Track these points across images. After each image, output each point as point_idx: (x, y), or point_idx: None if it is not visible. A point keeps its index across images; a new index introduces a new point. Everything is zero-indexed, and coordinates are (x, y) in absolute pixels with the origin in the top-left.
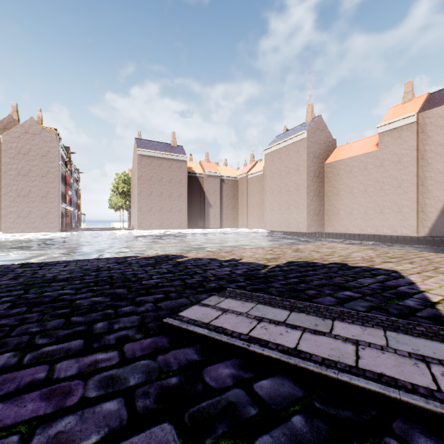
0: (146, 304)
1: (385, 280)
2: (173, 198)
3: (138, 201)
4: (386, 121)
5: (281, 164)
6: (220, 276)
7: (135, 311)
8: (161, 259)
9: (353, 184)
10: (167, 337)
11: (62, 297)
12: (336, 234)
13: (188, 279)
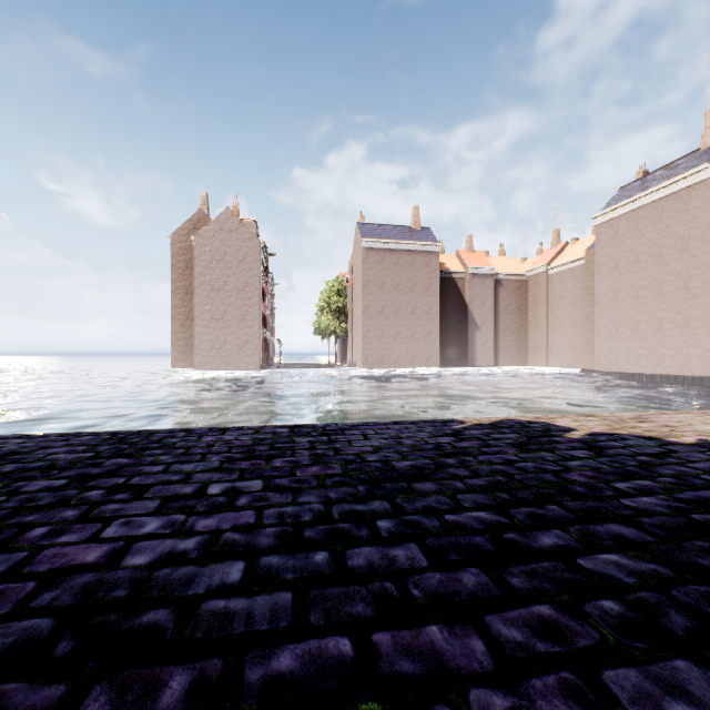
0: None
1: None
2: (417, 315)
3: (363, 322)
4: None
5: (638, 241)
6: None
7: None
8: (524, 430)
9: None
10: None
11: (507, 536)
12: None
13: None
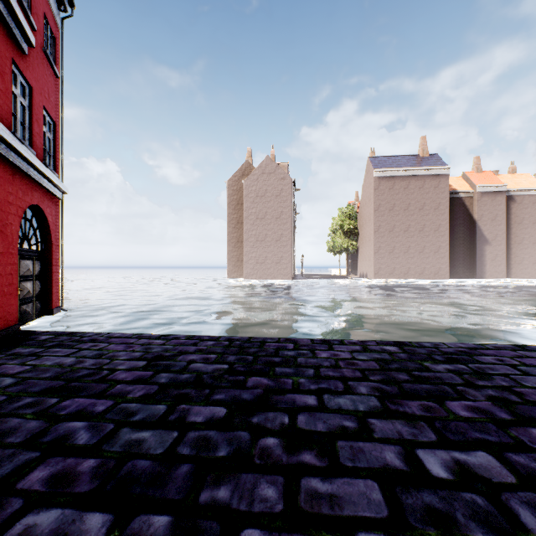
0: None
1: None
2: (426, 232)
3: (375, 240)
4: None
5: None
6: None
7: None
8: None
9: None
10: None
11: None
12: None
13: None
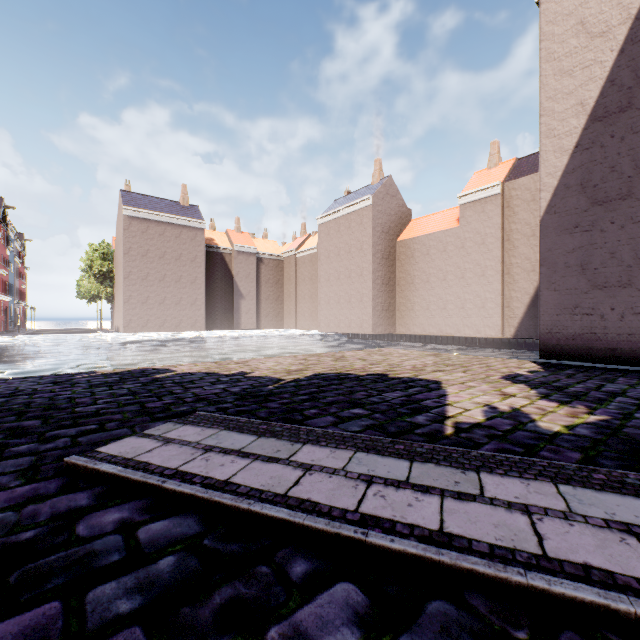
0: (60, 439)
1: (416, 393)
2: (183, 283)
3: (125, 288)
4: (469, 189)
5: (340, 240)
6: (204, 396)
7: (34, 451)
8: (132, 375)
9: (430, 270)
10: (60, 481)
11: None
12: (414, 336)
13: (152, 402)
